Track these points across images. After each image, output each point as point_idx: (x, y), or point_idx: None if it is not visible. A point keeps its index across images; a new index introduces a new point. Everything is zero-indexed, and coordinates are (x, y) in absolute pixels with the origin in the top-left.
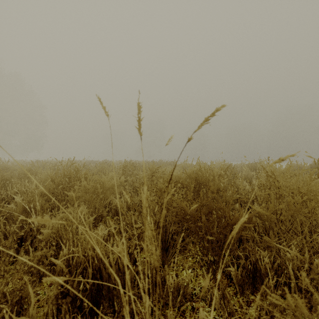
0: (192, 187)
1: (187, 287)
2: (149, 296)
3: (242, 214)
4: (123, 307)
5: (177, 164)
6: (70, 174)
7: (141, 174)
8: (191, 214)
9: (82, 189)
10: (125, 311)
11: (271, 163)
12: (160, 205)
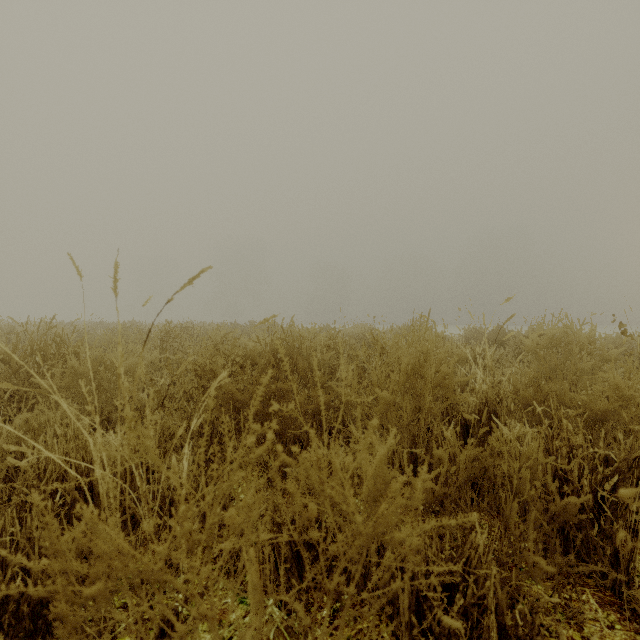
0: (263, 363)
1: (229, 499)
2: (170, 514)
3: (316, 396)
4: (95, 463)
5: (255, 329)
6: (44, 348)
7: (194, 347)
8: (243, 399)
9: (69, 373)
10: (97, 466)
11: (257, 324)
12: (204, 391)
